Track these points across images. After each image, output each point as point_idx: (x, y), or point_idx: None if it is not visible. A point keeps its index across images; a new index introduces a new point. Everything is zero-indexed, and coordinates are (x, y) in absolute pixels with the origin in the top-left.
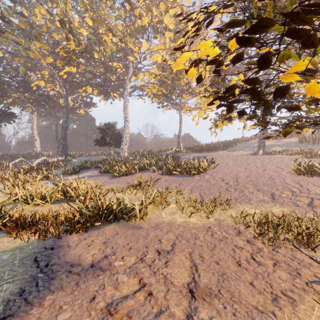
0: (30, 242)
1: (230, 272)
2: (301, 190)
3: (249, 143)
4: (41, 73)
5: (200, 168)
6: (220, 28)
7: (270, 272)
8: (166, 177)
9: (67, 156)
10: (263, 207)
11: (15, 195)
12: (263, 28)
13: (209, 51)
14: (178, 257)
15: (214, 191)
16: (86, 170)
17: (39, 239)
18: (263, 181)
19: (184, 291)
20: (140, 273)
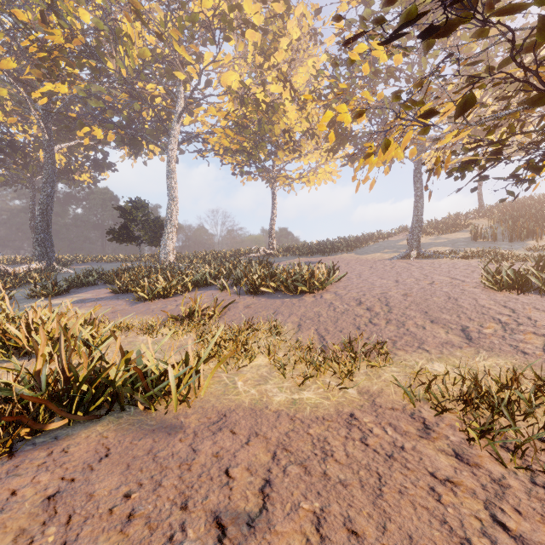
0: None
1: None
2: (517, 320)
3: (390, 241)
4: None
5: (315, 280)
6: None
7: None
8: (247, 300)
9: (52, 263)
10: (455, 357)
11: None
12: None
13: None
14: (283, 542)
15: (345, 325)
16: (85, 288)
17: None
18: (437, 303)
19: None
20: None
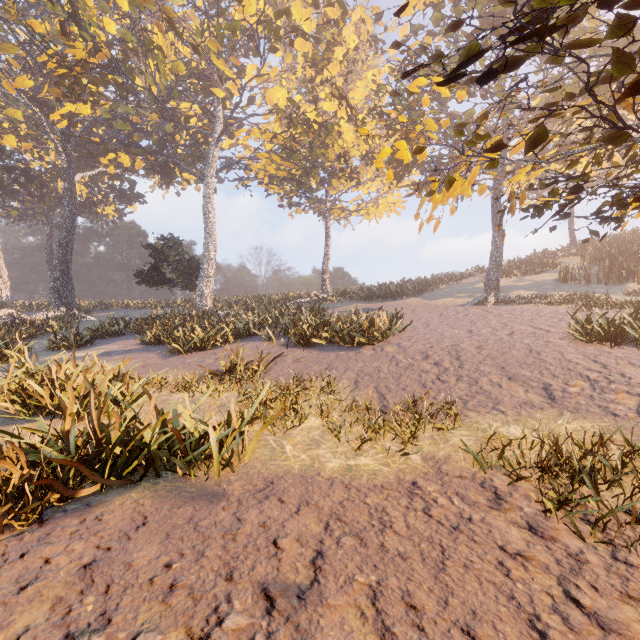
0: None
1: None
2: (608, 377)
3: (464, 283)
4: (8, 118)
5: (374, 330)
6: None
7: None
8: (296, 352)
9: (72, 309)
10: (534, 419)
11: None
12: None
13: None
14: (336, 615)
15: (409, 382)
16: (111, 338)
17: None
18: (516, 357)
19: None
20: None
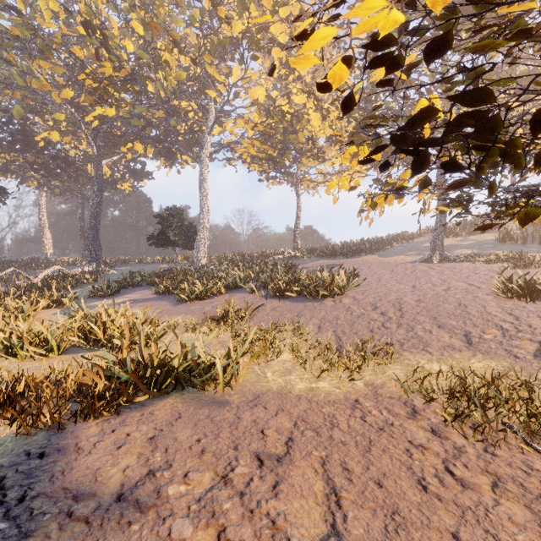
0: None
1: (408, 507)
2: (518, 327)
3: (415, 242)
4: (53, 119)
5: (335, 286)
6: None
7: (488, 504)
8: (273, 303)
9: (100, 265)
10: (453, 359)
11: None
12: None
13: (379, 21)
14: (300, 470)
15: (360, 328)
16: (132, 289)
17: (17, 434)
18: (447, 309)
19: None
20: (221, 515)
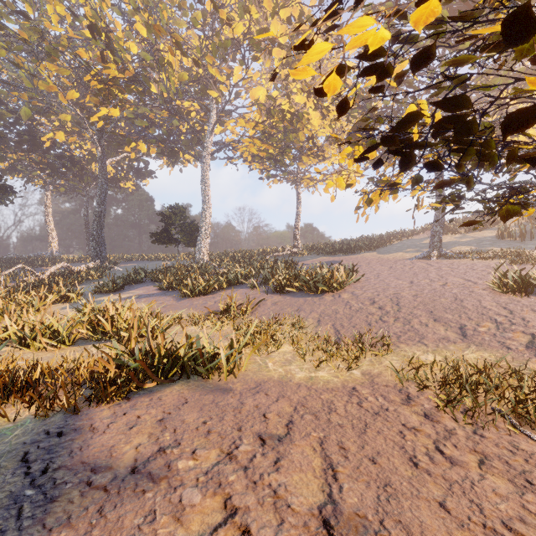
0: (19, 421)
1: (400, 481)
2: (511, 320)
3: (414, 239)
4: (59, 119)
5: (334, 281)
6: None
7: (474, 479)
8: (274, 298)
9: (105, 262)
10: (448, 350)
11: (5, 330)
12: None
13: (368, 38)
14: (299, 449)
15: (358, 321)
16: (136, 285)
17: (36, 416)
18: (443, 304)
19: (313, 524)
20: (227, 485)
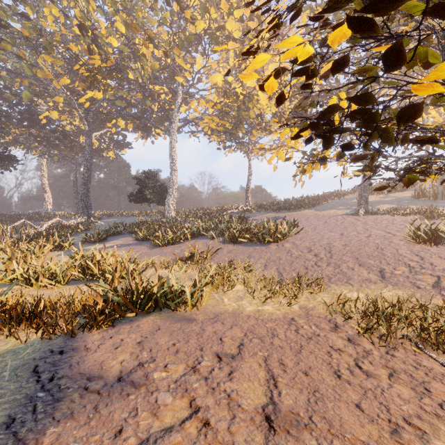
0: (29, 342)
1: (326, 388)
2: (422, 265)
3: (345, 198)
4: (53, 100)
5: (278, 233)
6: (313, 17)
7: (384, 387)
8: (229, 247)
9: (90, 217)
10: (369, 289)
11: (13, 272)
12: (393, 0)
13: (298, 52)
14: (248, 364)
15: (298, 266)
16: (116, 236)
17: (42, 338)
18: (367, 252)
19: (258, 418)
20: (192, 391)
